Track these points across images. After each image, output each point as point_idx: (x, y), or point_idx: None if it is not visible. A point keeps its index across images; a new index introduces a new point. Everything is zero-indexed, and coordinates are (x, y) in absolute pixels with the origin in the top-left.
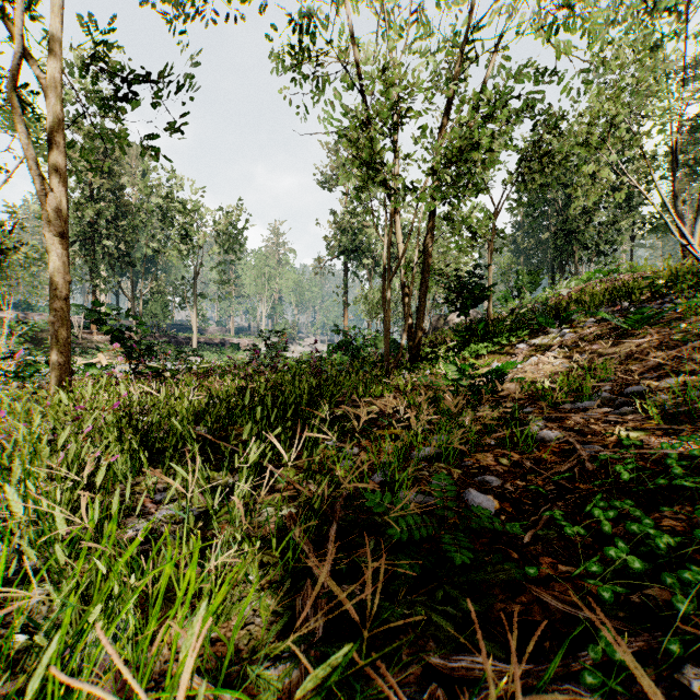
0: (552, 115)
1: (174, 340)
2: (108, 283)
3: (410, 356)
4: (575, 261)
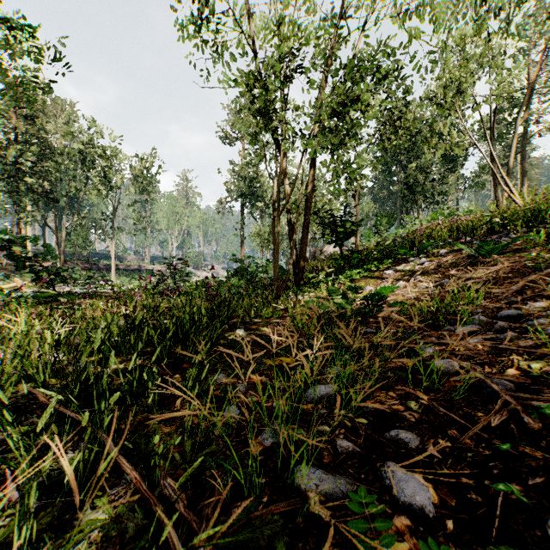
0: (407, 87)
1: (95, 267)
2: (33, 217)
3: (295, 280)
4: (418, 208)
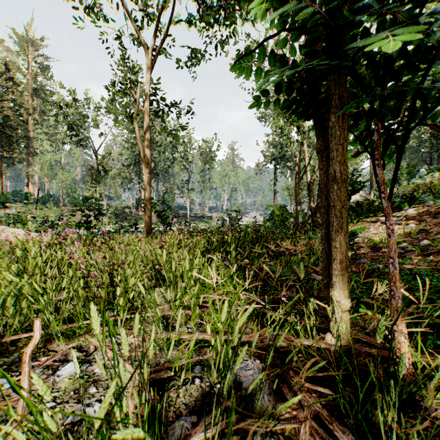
0: None
1: (177, 215)
2: None
3: (313, 224)
4: None
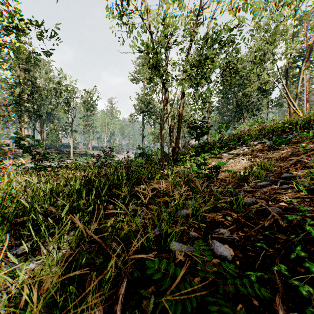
0: (236, 50)
1: (61, 152)
2: (28, 124)
3: (173, 159)
4: (244, 118)
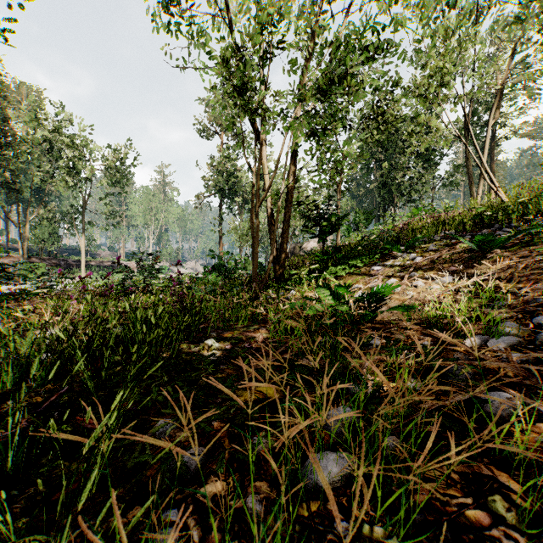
0: (390, 78)
1: (64, 263)
2: None
3: (275, 277)
4: (395, 205)
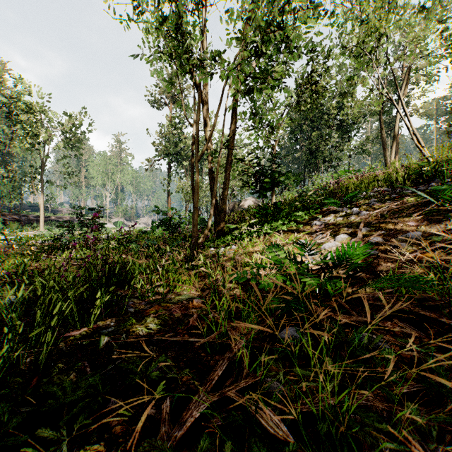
0: (322, 48)
1: (25, 218)
2: None
3: (216, 231)
4: (318, 170)
